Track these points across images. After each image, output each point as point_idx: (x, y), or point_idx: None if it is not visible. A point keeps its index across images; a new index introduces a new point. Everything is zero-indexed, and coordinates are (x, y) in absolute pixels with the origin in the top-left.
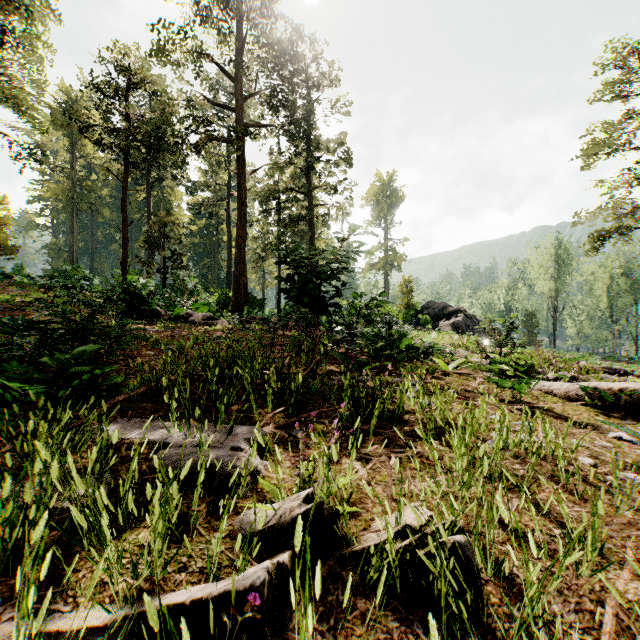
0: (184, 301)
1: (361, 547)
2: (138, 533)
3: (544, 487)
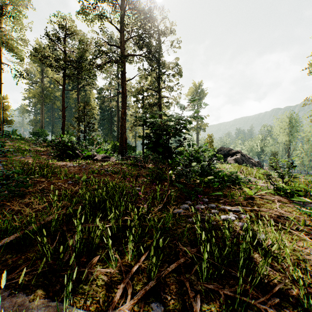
0: (92, 148)
1: None
2: None
3: None
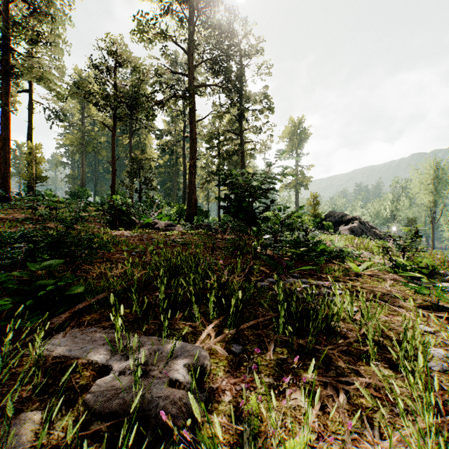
0: (152, 213)
1: None
2: None
3: None
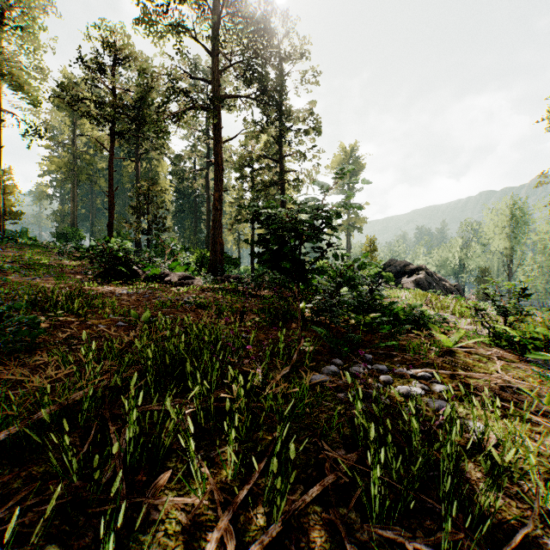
0: (161, 261)
1: None
2: None
3: None
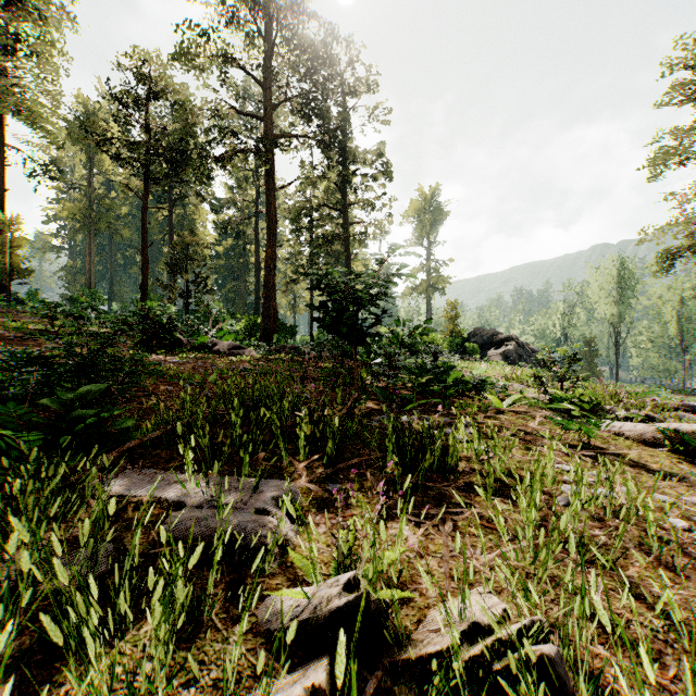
0: (208, 329)
1: (418, 654)
2: (139, 627)
3: (633, 559)
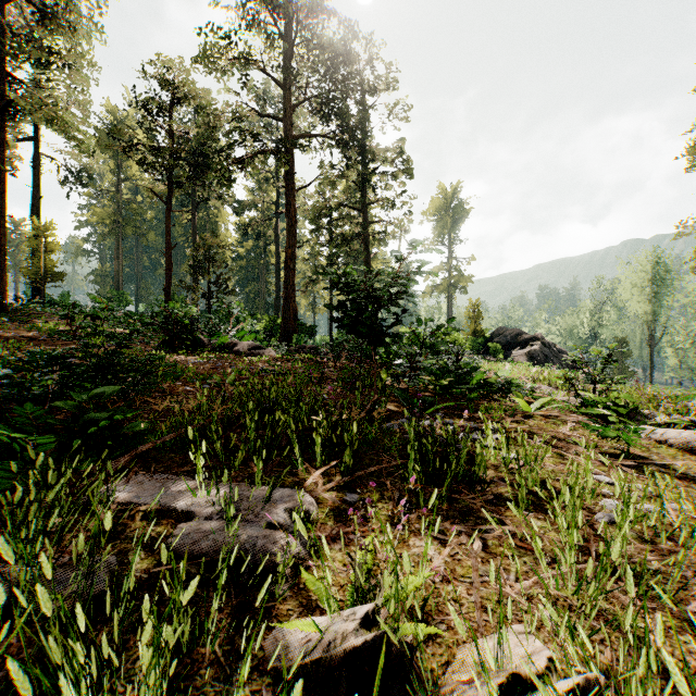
0: (229, 329)
1: None
2: (136, 657)
3: (692, 591)
